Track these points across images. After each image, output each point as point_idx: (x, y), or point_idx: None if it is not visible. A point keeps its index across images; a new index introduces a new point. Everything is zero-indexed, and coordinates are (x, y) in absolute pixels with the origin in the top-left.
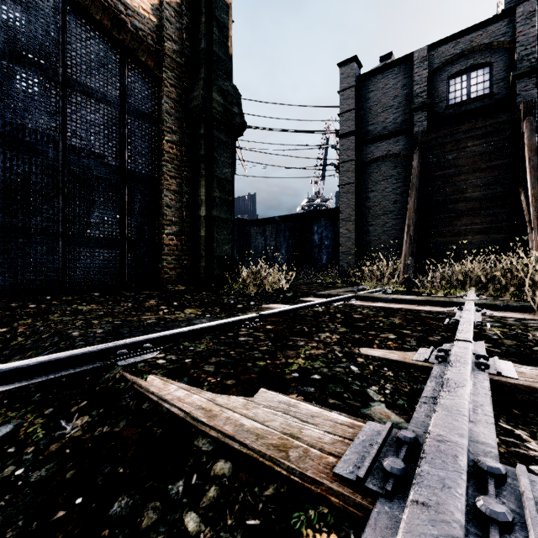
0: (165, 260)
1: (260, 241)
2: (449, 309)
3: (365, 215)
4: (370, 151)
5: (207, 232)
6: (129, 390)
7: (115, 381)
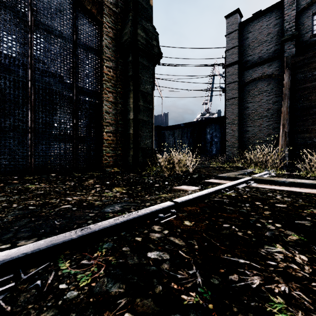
0: (104, 150)
1: (171, 140)
2: None
3: (245, 120)
4: (249, 74)
5: (134, 130)
6: None
7: None
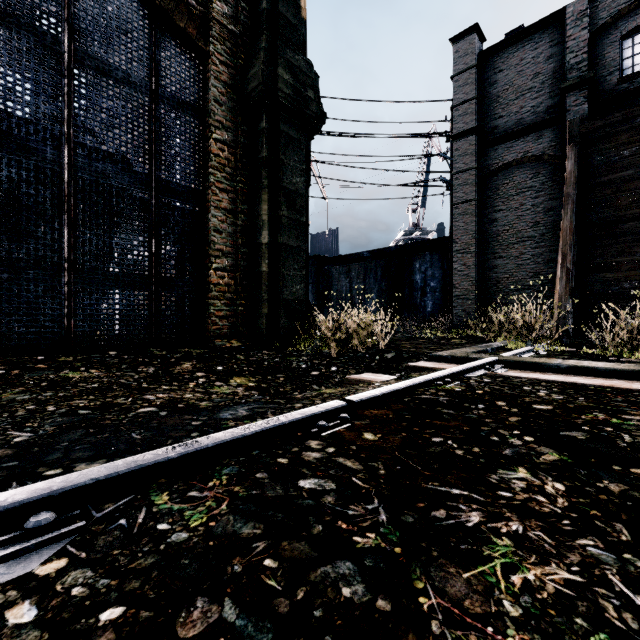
0: (212, 305)
1: (343, 284)
2: None
3: (489, 244)
4: (497, 155)
5: (270, 266)
6: None
7: None
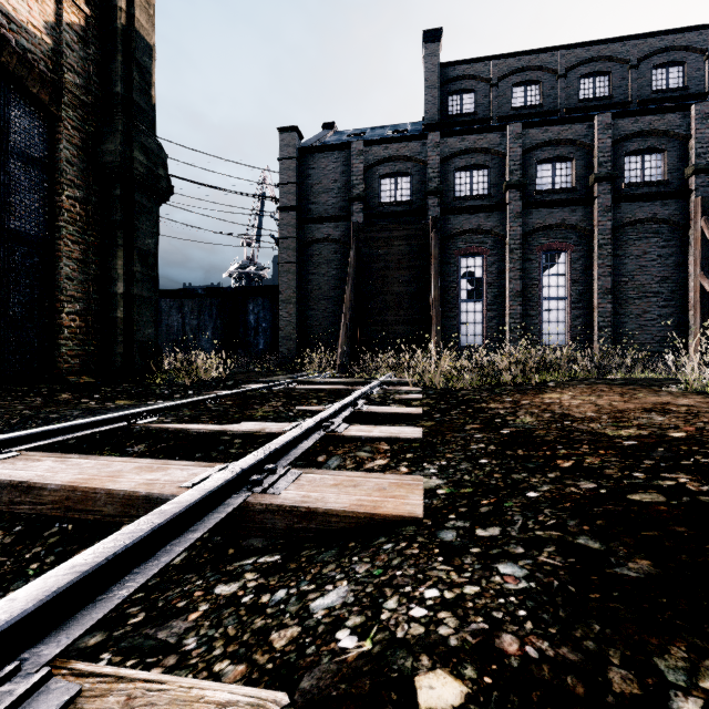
0: (64, 345)
1: (175, 319)
2: (362, 387)
3: (306, 298)
4: (311, 231)
5: (125, 313)
6: (162, 431)
7: (146, 429)
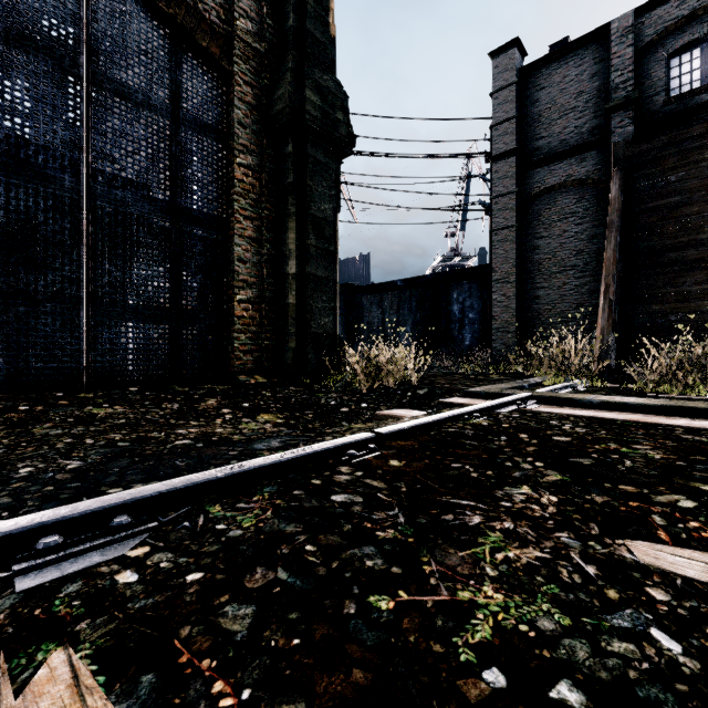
0: (236, 339)
1: (375, 315)
2: None
3: (531, 273)
4: (539, 178)
5: (297, 298)
6: None
7: None
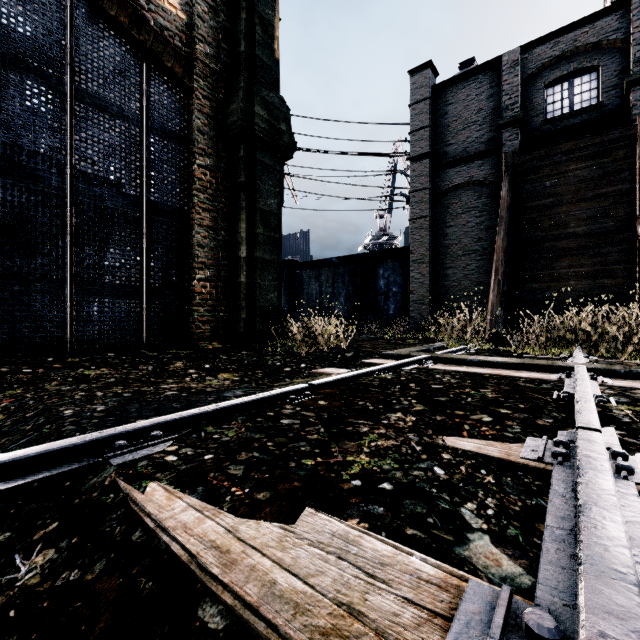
0: (196, 311)
1: (314, 287)
2: (554, 376)
3: (442, 256)
4: (448, 178)
5: (248, 277)
6: (118, 507)
7: (102, 490)
